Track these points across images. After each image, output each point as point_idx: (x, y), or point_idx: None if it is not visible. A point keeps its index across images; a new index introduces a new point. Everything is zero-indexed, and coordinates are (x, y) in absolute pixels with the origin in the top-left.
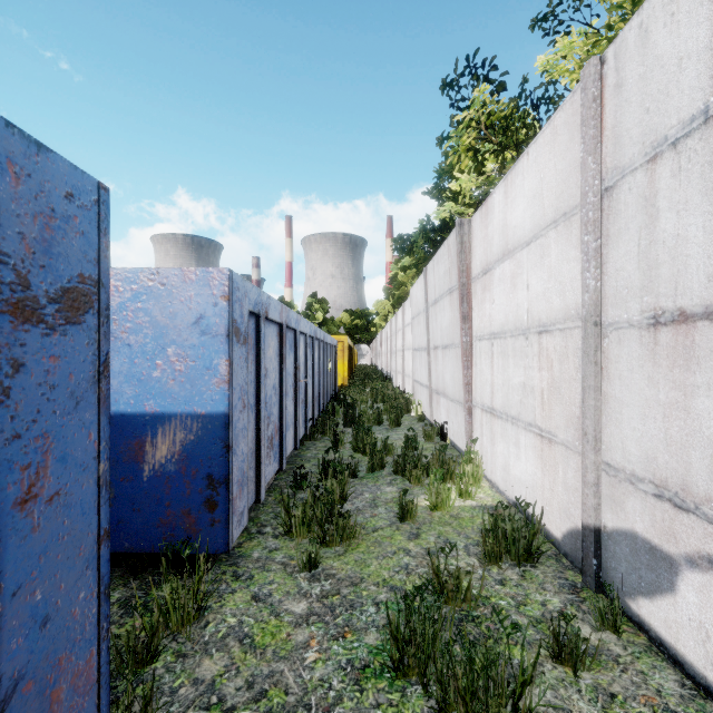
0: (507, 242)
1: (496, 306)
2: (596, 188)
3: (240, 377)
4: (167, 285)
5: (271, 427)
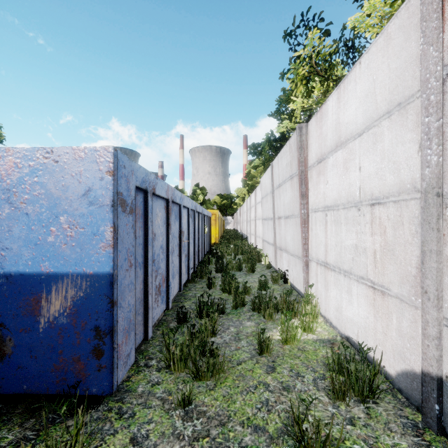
0: (340, 136)
1: (329, 186)
2: (438, 74)
3: (126, 241)
4: (60, 162)
5: (158, 278)
